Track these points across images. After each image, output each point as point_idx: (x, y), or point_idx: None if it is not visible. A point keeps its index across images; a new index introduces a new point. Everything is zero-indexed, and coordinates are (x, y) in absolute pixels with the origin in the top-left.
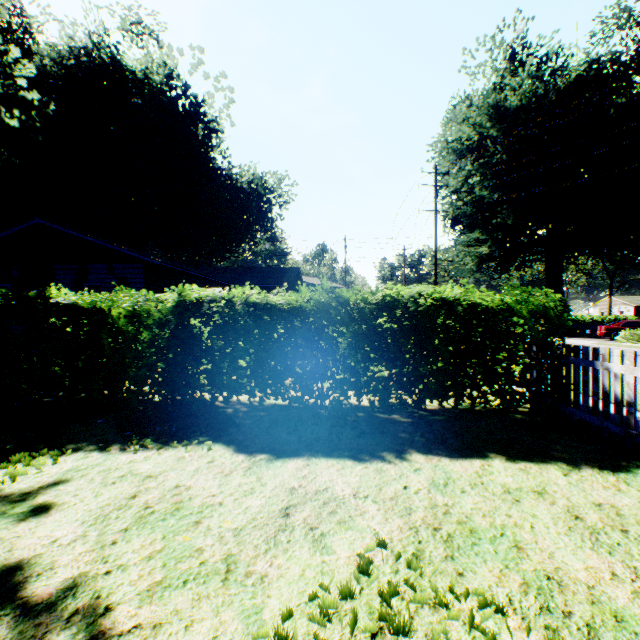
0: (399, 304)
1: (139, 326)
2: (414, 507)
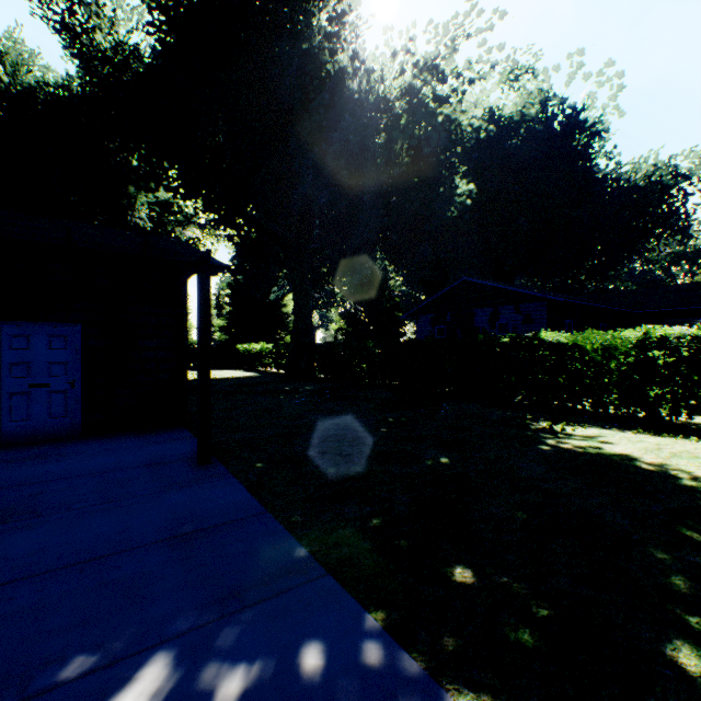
0: None
1: (606, 356)
2: None
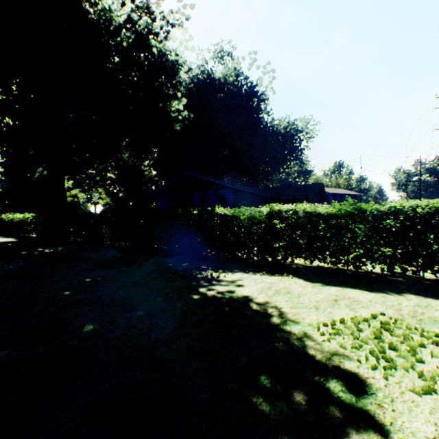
0: (400, 212)
1: (251, 223)
2: (402, 309)
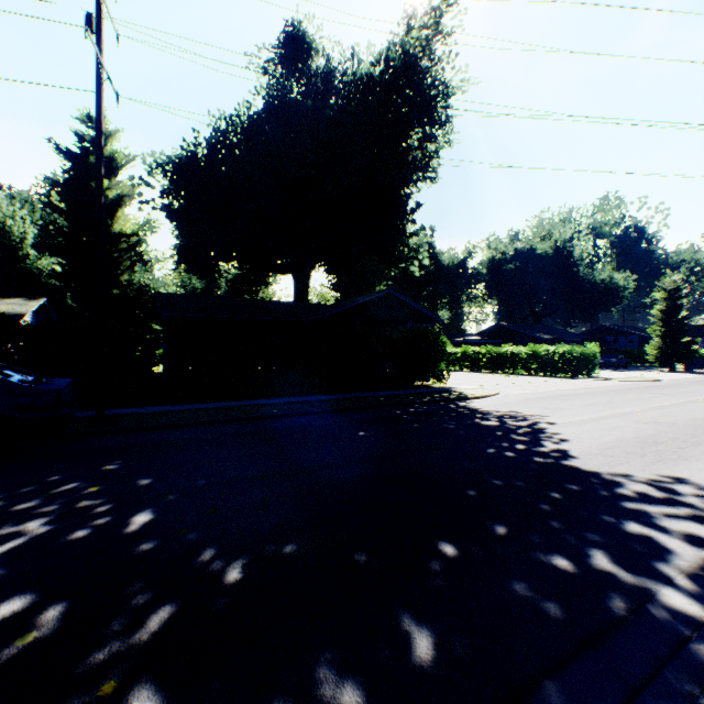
0: None
1: None
2: None
